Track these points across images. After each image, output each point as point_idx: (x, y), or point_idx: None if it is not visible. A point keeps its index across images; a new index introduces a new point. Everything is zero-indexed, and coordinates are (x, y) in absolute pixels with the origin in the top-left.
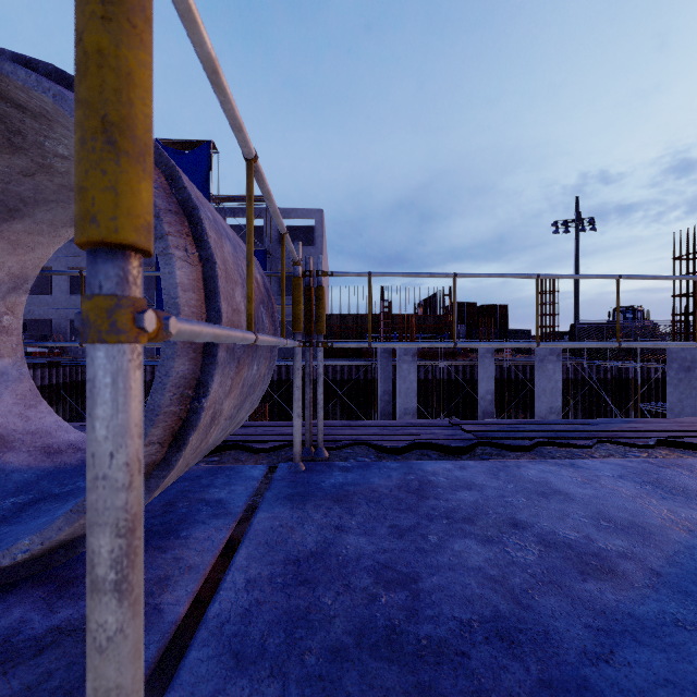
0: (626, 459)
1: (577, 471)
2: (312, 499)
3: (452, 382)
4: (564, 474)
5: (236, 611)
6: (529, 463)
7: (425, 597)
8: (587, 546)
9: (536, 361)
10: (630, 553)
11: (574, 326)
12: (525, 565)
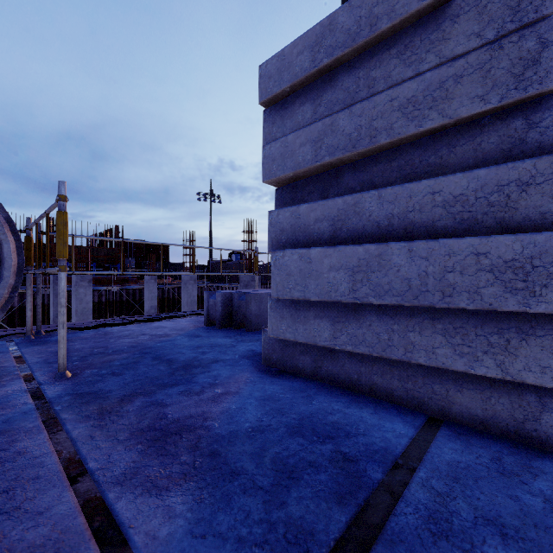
0: (194, 317)
1: (174, 322)
2: (49, 343)
3: (124, 303)
4: (168, 323)
5: (40, 360)
6: (156, 322)
7: (110, 347)
8: (165, 334)
9: (182, 284)
10: (176, 333)
11: (209, 262)
12: (144, 339)
